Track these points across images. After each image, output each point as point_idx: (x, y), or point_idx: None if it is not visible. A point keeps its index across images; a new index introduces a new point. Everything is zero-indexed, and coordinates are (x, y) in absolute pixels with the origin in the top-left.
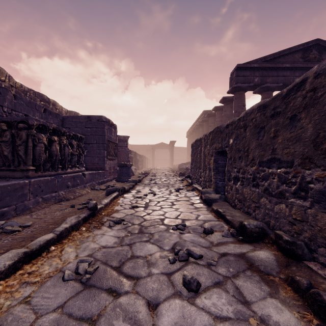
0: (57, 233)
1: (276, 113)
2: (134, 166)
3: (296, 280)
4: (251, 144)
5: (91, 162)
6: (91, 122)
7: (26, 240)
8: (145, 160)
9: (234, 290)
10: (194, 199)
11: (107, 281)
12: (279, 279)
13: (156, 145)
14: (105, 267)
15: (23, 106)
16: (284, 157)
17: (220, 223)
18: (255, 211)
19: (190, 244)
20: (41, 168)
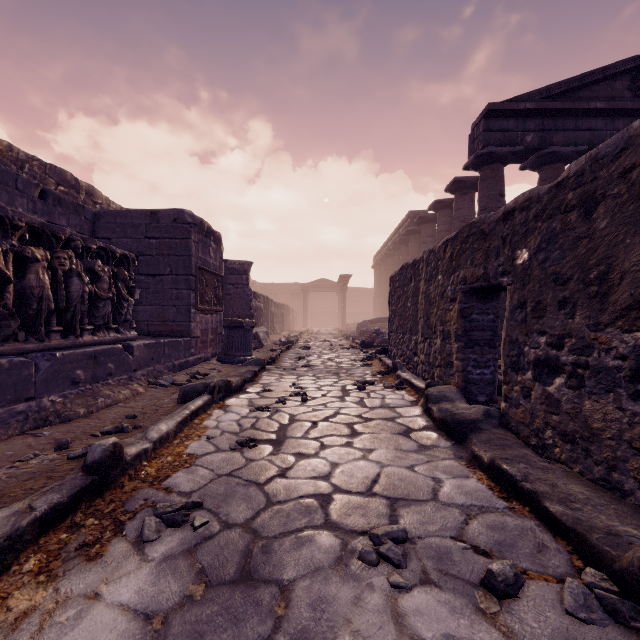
0: None
1: None
2: (263, 327)
3: None
4: (622, 257)
5: (159, 317)
6: (159, 225)
7: None
8: (289, 314)
9: None
10: (410, 416)
11: None
12: None
13: (311, 285)
14: None
15: None
16: None
17: (526, 525)
18: None
19: None
20: None
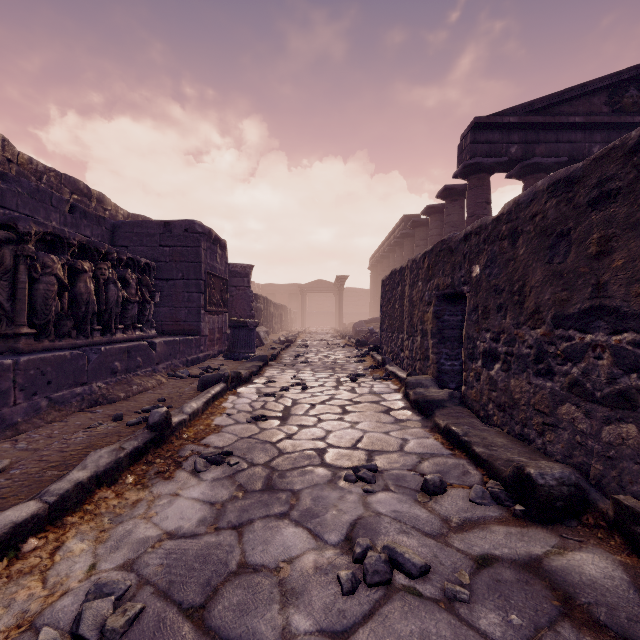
0: (50, 498)
1: (607, 194)
2: (263, 327)
3: None
4: (531, 276)
5: (172, 318)
6: (172, 234)
7: None
8: (288, 314)
9: None
10: (392, 400)
11: None
12: None
13: (309, 286)
14: (163, 607)
15: (21, 197)
16: (635, 304)
17: (460, 462)
18: (545, 434)
19: (393, 524)
20: (49, 332)
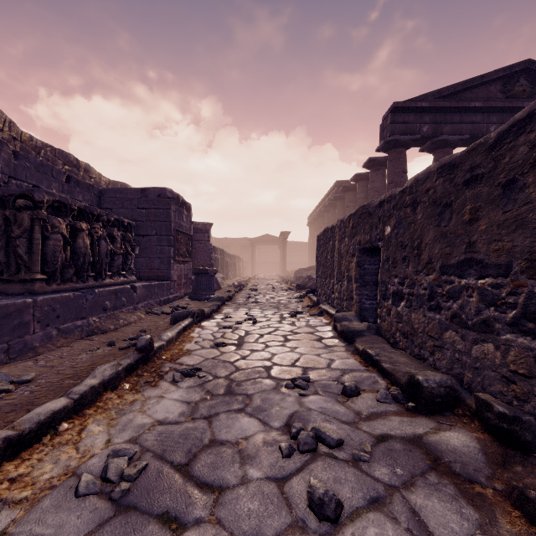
0: (74, 396)
1: (476, 177)
2: (220, 274)
3: (530, 497)
4: (426, 235)
5: (147, 266)
6: (147, 199)
7: (18, 409)
8: (240, 263)
9: (409, 516)
10: (323, 331)
11: (161, 497)
12: (494, 493)
13: (258, 239)
14: (160, 464)
15: (29, 170)
16: (493, 258)
17: (372, 375)
18: (435, 354)
19: (319, 416)
20: (56, 278)
